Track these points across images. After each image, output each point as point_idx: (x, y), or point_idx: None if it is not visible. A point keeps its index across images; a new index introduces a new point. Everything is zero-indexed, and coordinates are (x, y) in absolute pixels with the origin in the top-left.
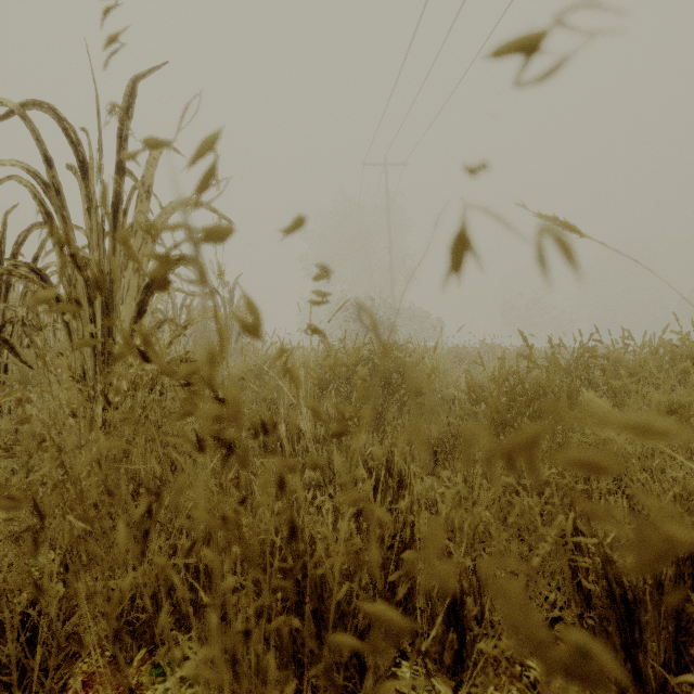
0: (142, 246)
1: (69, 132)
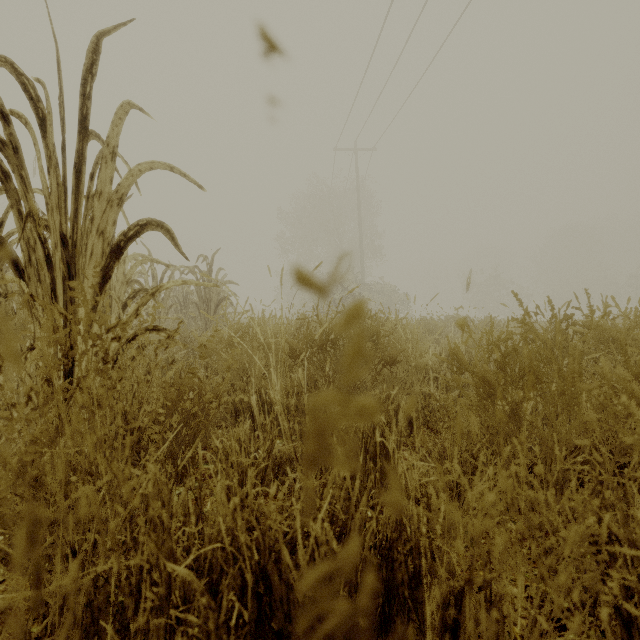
0: (107, 209)
1: (28, 88)
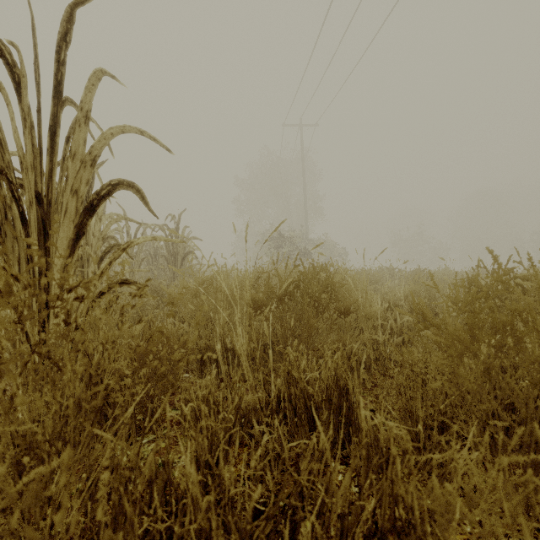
0: (80, 170)
1: (5, 54)
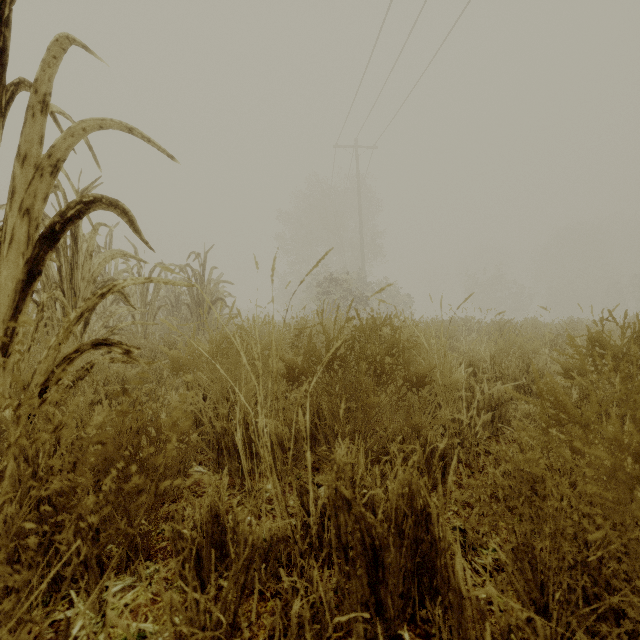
0: (34, 179)
1: None
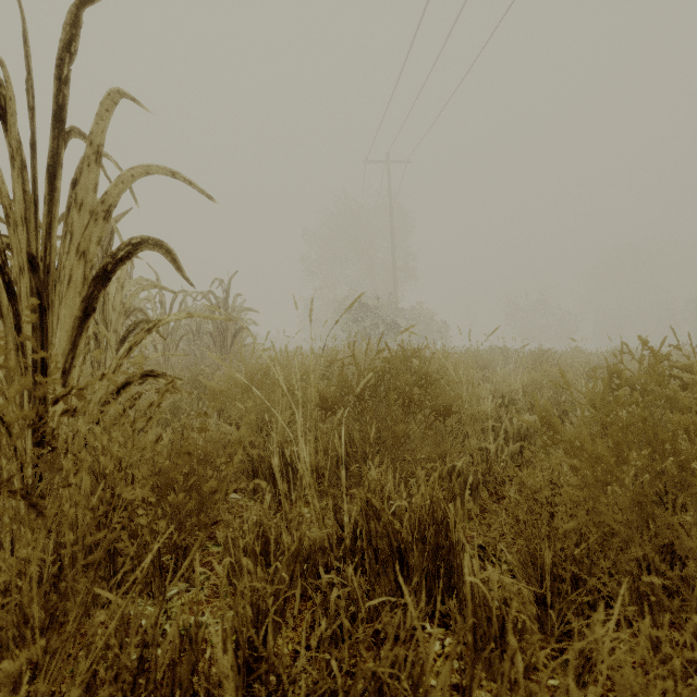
0: (90, 224)
1: None
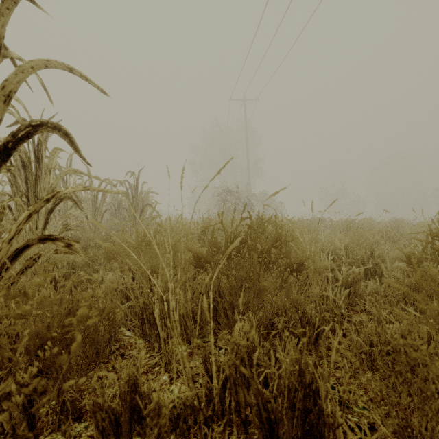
0: None
1: None
